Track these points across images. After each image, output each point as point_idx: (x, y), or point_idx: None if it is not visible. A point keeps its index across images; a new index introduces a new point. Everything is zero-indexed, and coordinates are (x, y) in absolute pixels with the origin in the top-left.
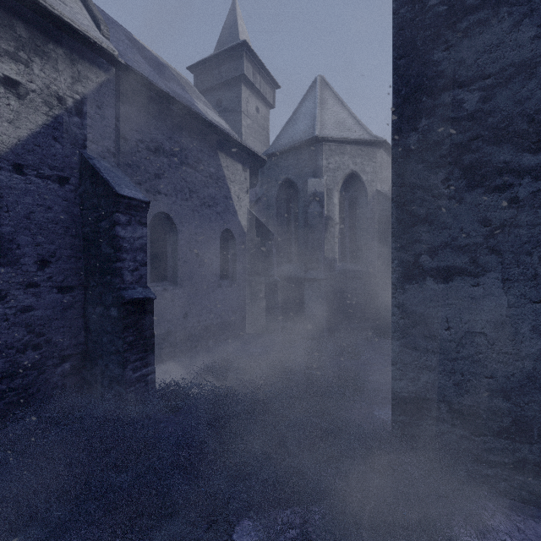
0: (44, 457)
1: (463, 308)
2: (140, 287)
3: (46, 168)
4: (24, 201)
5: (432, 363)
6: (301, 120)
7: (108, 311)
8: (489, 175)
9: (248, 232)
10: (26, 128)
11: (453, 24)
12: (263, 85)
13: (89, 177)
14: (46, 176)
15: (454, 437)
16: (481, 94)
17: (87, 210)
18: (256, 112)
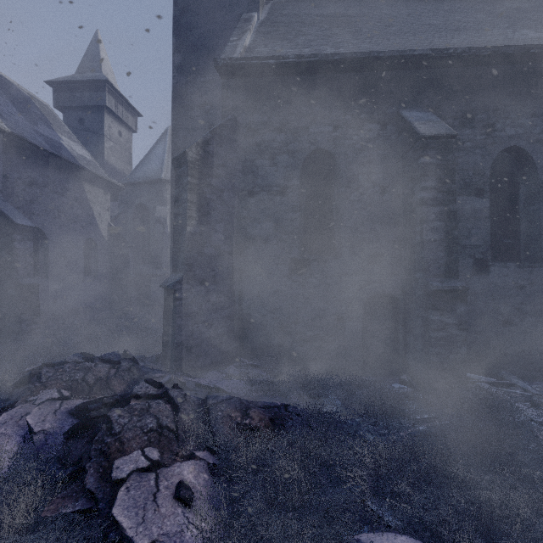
0: None
1: None
2: (30, 278)
3: None
4: None
5: None
6: (153, 160)
7: (7, 292)
8: None
9: (109, 241)
10: None
11: None
12: (125, 114)
13: None
14: None
15: None
16: None
17: None
18: (119, 136)
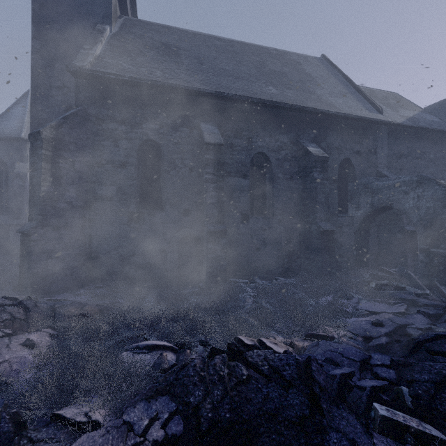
0: None
1: None
2: None
3: None
4: None
5: None
6: (12, 119)
7: None
8: None
9: None
10: None
11: None
12: None
13: None
14: None
15: None
16: None
17: None
18: None
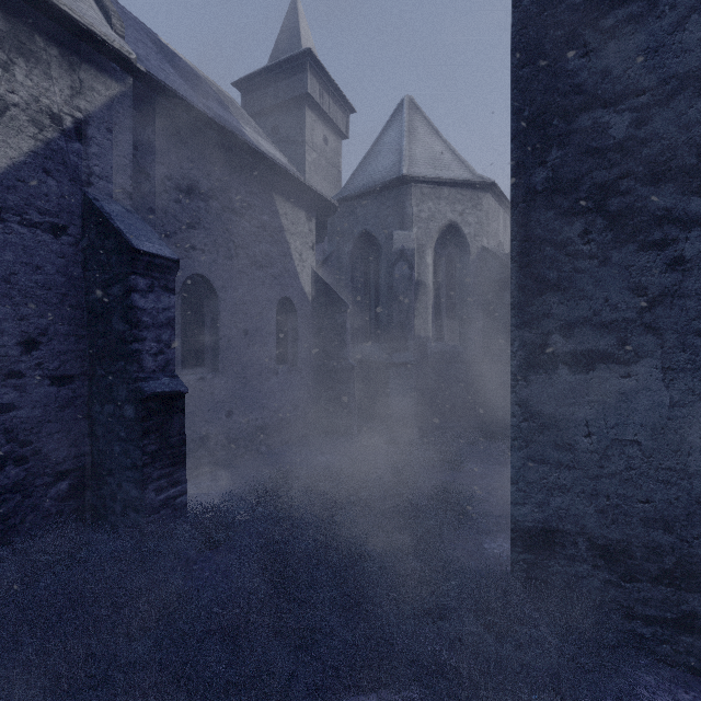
0: (24, 623)
1: (609, 408)
2: (166, 377)
3: (33, 212)
4: (1, 258)
5: (566, 481)
6: (383, 154)
7: (121, 410)
8: (645, 226)
9: (314, 302)
10: (5, 157)
11: (595, 20)
12: (333, 108)
13: (95, 225)
14: (33, 223)
15: (596, 583)
16: (633, 116)
17: (92, 270)
18: (324, 144)
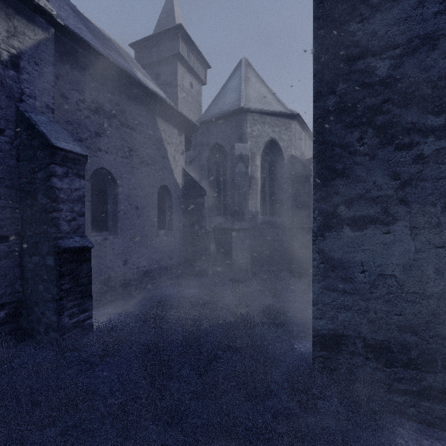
0: None
1: (376, 253)
2: (78, 237)
3: None
4: None
5: (349, 302)
6: (229, 94)
7: (44, 260)
8: (399, 134)
9: (183, 189)
10: None
11: None
12: (196, 64)
13: (25, 129)
14: None
15: (368, 369)
16: (391, 62)
17: (23, 161)
18: (190, 87)
